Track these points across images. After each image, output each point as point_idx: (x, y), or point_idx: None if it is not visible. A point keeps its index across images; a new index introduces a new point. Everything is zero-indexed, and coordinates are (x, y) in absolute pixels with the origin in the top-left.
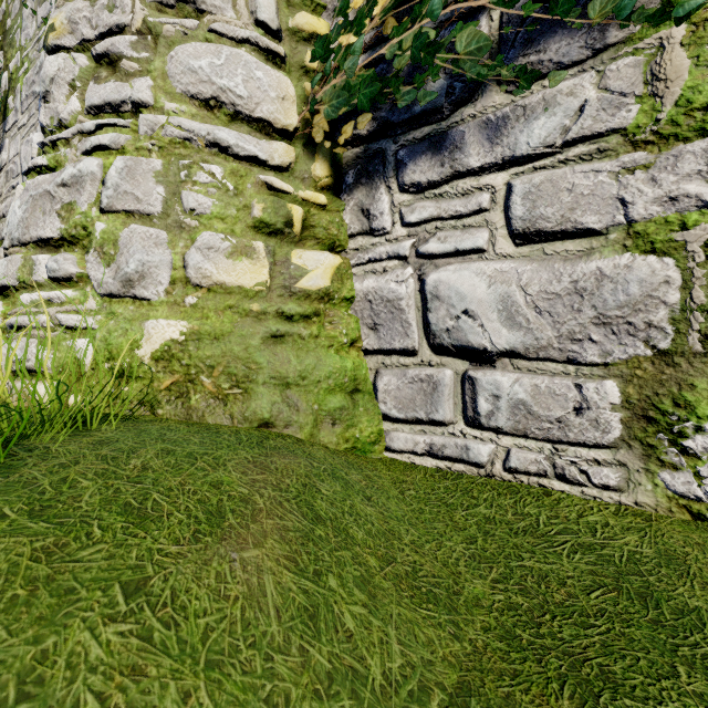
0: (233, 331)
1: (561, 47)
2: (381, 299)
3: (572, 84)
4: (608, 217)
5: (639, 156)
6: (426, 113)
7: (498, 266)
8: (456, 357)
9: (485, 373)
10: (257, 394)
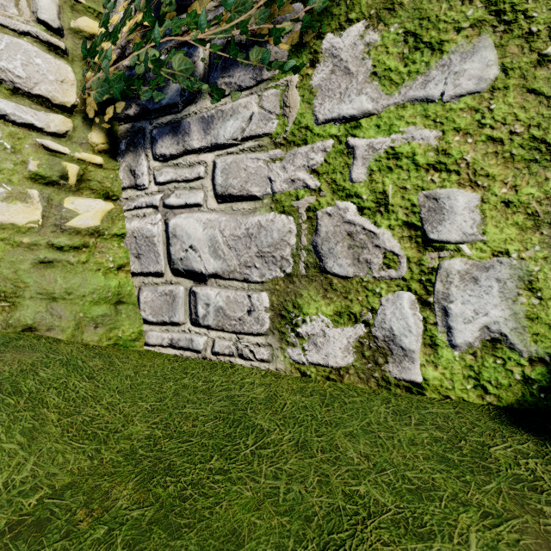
0: (4, 258)
1: (241, 75)
2: (142, 236)
3: (246, 101)
4: (264, 189)
5: (278, 152)
6: (169, 106)
7: (209, 216)
8: (186, 278)
9: (202, 288)
10: (23, 306)
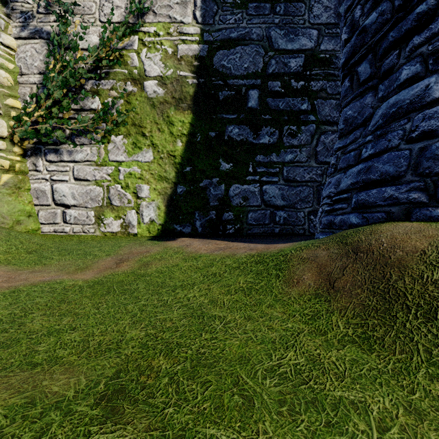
0: None
1: (84, 140)
2: (40, 190)
3: (86, 148)
4: (92, 178)
5: (97, 167)
6: (53, 142)
7: (71, 185)
8: (61, 206)
9: (68, 210)
10: None
